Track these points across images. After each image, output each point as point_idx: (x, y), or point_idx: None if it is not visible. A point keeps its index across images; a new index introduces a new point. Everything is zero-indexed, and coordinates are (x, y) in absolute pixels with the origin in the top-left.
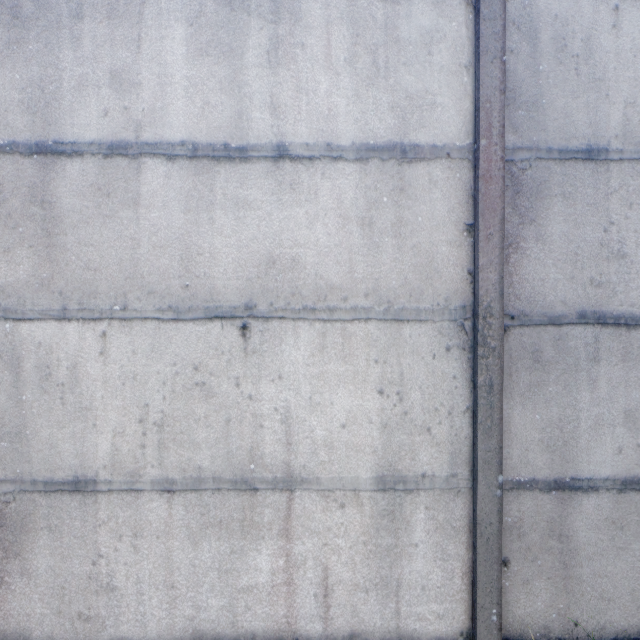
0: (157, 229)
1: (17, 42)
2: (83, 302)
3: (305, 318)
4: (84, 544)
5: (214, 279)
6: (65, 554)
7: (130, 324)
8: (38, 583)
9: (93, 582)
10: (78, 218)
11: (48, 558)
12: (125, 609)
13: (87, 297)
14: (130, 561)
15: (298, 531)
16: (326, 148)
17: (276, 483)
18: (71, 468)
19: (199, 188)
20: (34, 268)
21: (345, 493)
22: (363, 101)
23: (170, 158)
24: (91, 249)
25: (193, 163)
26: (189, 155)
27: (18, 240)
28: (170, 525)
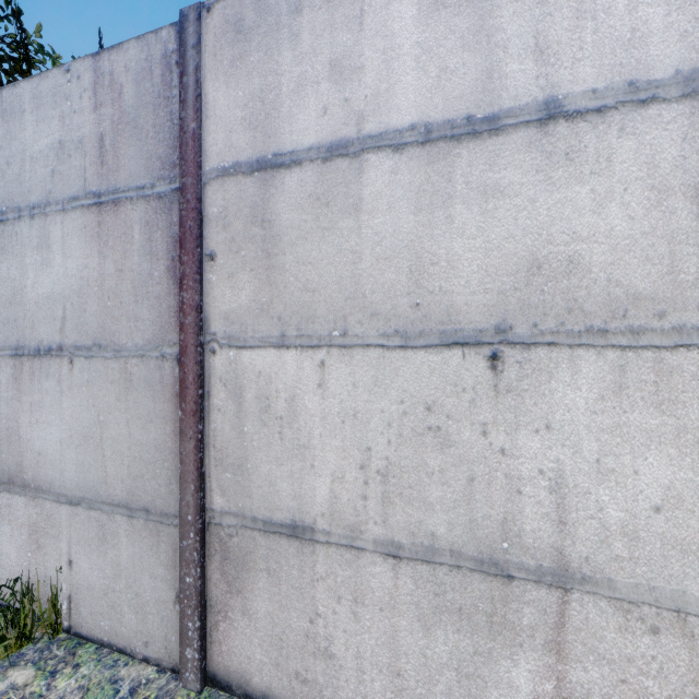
0: (381, 237)
1: (240, 58)
2: (301, 328)
3: (589, 344)
4: (301, 597)
5: (452, 294)
6: (283, 603)
7: (350, 352)
8: (257, 627)
9: (310, 642)
10: (296, 235)
11: (267, 603)
12: (344, 683)
13: (305, 322)
14: (349, 629)
15: (576, 650)
16: (627, 90)
17: (541, 574)
18: (289, 510)
19: (433, 180)
20: (255, 293)
21: (659, 612)
22: (697, 1)
23: (397, 149)
24: (309, 268)
25: (425, 149)
26: (420, 140)
27: (240, 264)
28: (395, 598)
